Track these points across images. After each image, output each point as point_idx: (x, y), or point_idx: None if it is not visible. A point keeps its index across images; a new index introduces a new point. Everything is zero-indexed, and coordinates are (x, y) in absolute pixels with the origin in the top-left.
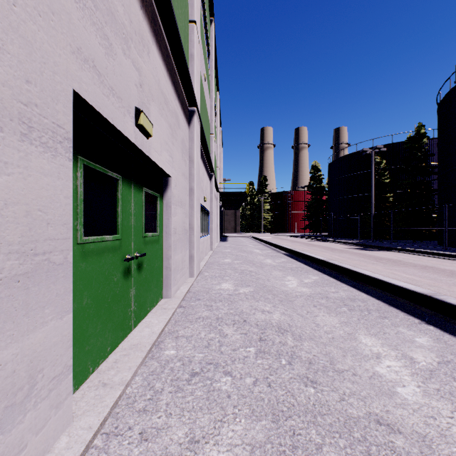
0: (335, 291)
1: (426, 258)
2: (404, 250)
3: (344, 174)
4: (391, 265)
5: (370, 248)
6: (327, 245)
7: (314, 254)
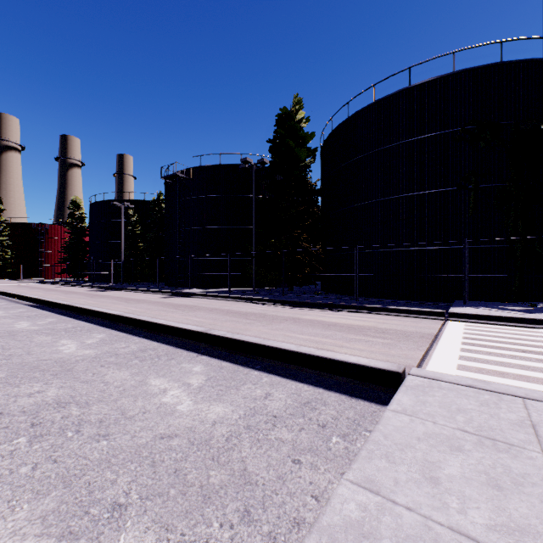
0: (31, 313)
1: (132, 293)
2: (128, 289)
3: (104, 219)
4: (96, 298)
5: (109, 289)
6: (72, 289)
7: (43, 296)
